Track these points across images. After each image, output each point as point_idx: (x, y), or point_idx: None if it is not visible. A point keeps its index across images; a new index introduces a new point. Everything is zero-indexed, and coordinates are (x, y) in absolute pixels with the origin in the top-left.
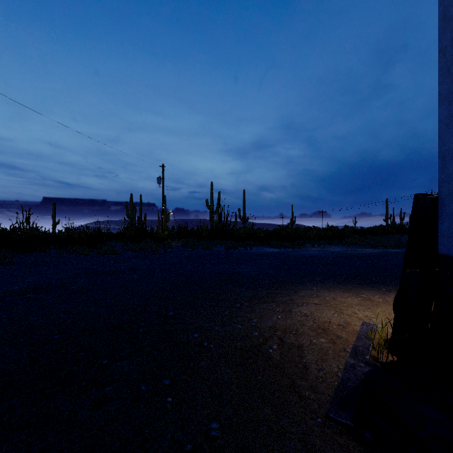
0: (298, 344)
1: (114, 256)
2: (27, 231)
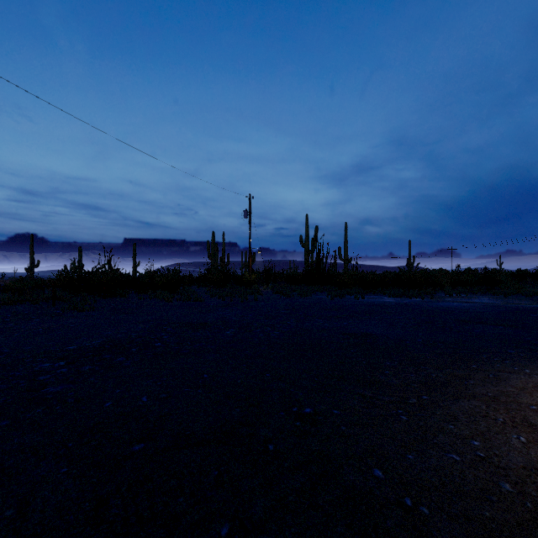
0: None
1: (197, 303)
2: (108, 273)
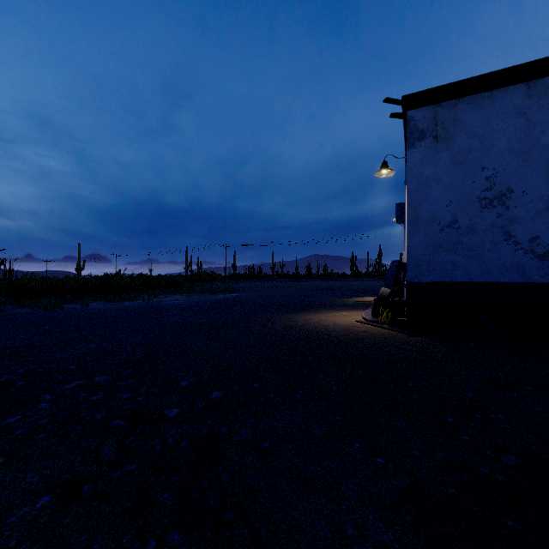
0: (362, 331)
1: None
2: None
